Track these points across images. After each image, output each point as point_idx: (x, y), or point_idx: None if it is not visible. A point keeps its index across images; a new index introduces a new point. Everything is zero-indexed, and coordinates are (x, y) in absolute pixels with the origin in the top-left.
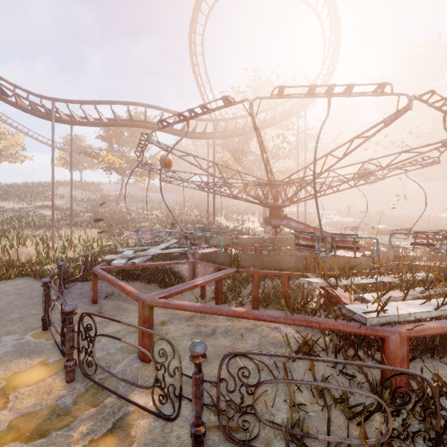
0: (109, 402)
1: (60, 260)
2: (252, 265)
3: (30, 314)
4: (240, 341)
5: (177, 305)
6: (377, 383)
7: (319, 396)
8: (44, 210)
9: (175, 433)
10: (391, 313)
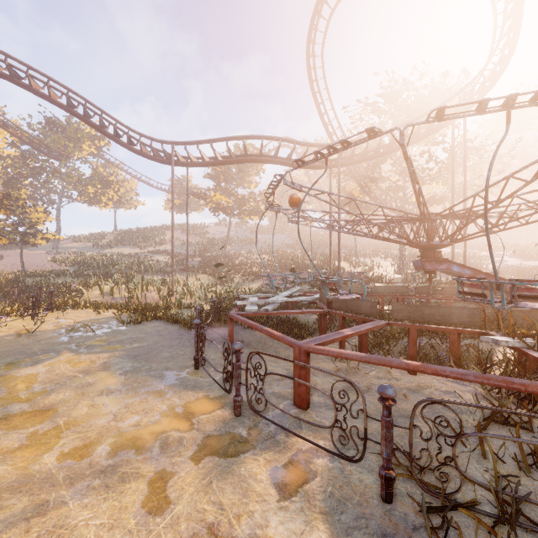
0: (280, 439)
1: (181, 305)
2: (407, 317)
3: (178, 354)
4: (404, 401)
5: (338, 353)
6: None
7: (527, 470)
8: (156, 255)
9: (356, 476)
10: None
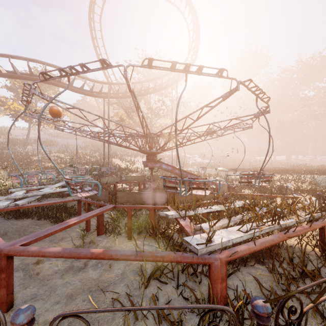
0: None
1: None
2: (127, 201)
3: None
4: (107, 271)
5: (37, 252)
6: (205, 301)
7: (160, 322)
8: None
9: None
10: (216, 242)
